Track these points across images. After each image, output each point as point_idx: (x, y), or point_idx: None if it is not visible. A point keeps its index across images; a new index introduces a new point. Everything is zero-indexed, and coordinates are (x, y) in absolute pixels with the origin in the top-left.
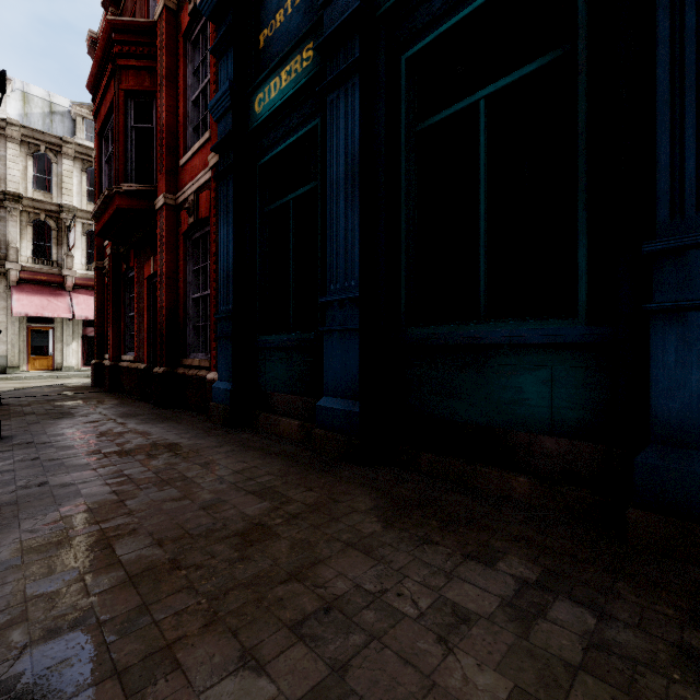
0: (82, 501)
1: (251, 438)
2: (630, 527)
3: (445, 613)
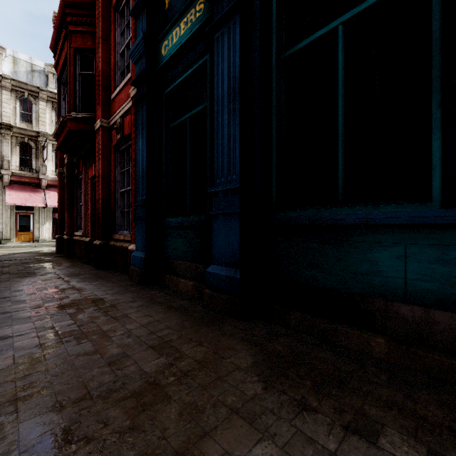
0: (11, 355)
1: (157, 294)
2: None
3: None
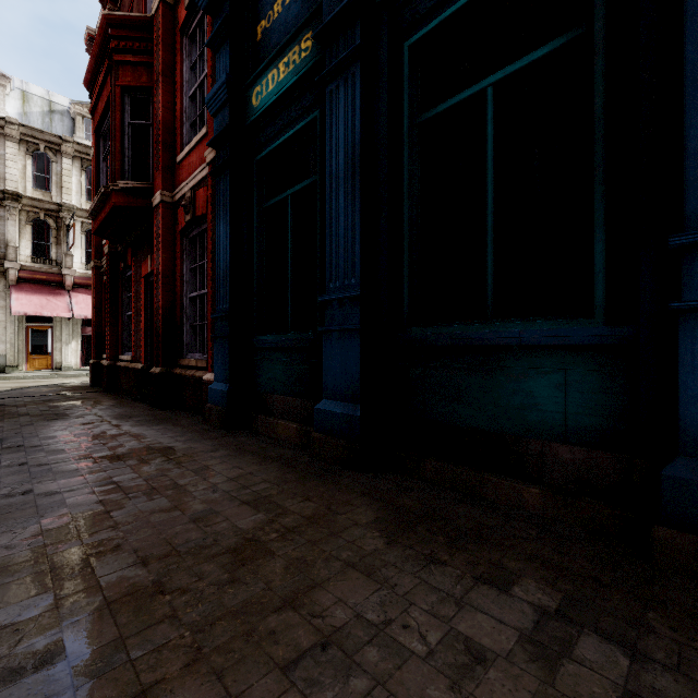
0: (66, 512)
1: (247, 441)
2: (656, 547)
3: (457, 650)
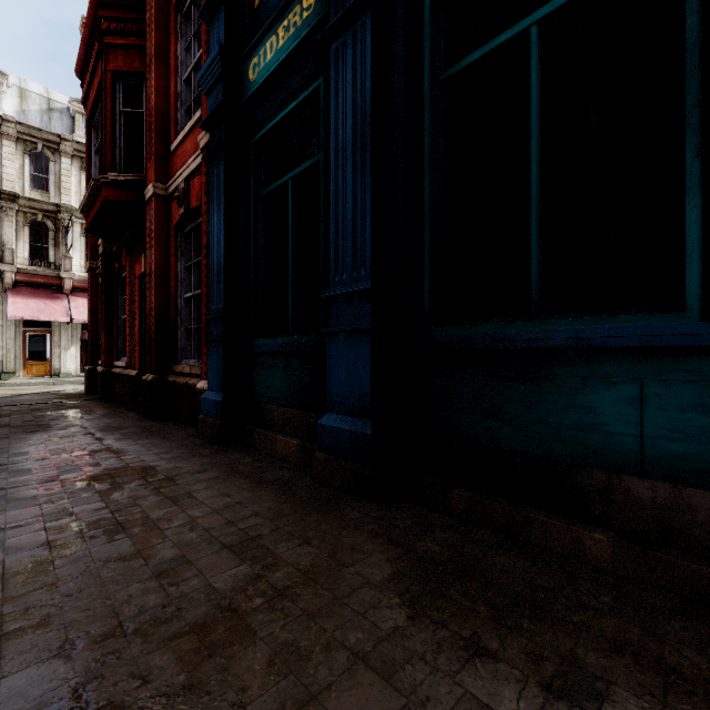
0: None
1: (241, 459)
2: None
3: None
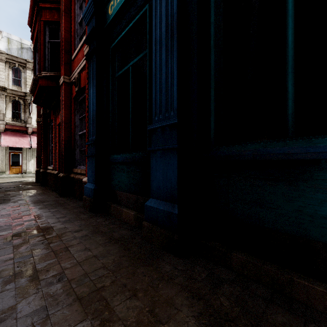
0: None
1: (103, 222)
2: None
3: None
